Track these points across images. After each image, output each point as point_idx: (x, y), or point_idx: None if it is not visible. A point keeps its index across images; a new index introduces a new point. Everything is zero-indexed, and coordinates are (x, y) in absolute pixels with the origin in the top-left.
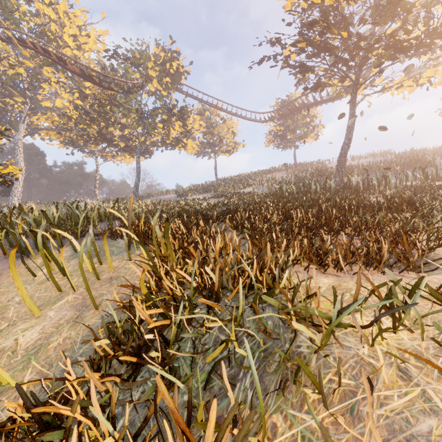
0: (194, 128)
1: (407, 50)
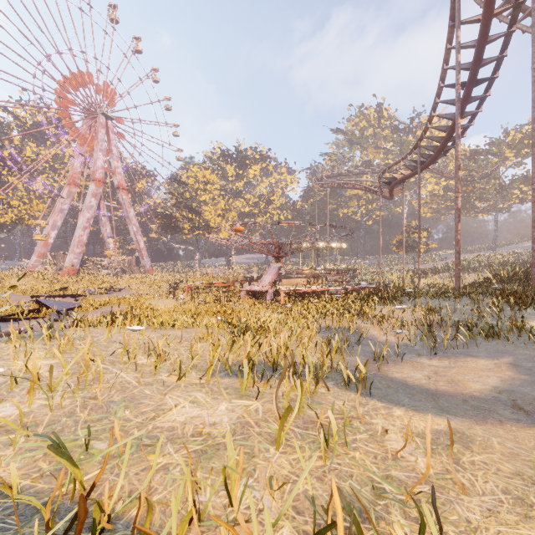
0: None
1: None
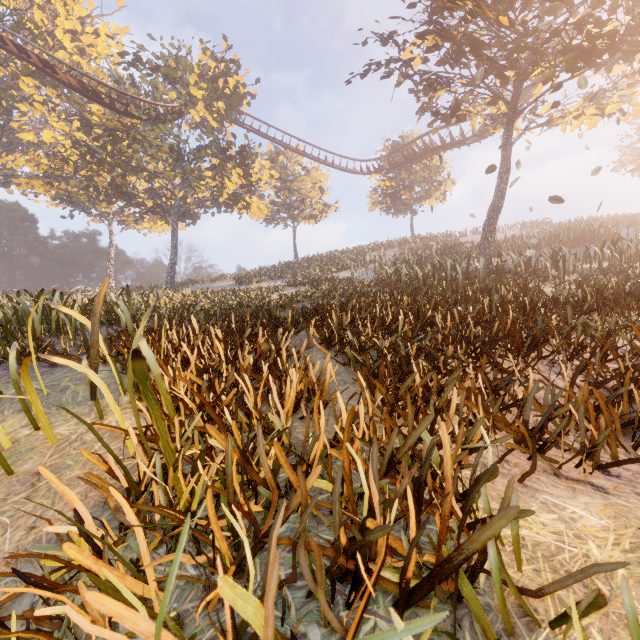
0: (261, 179)
1: (599, 53)
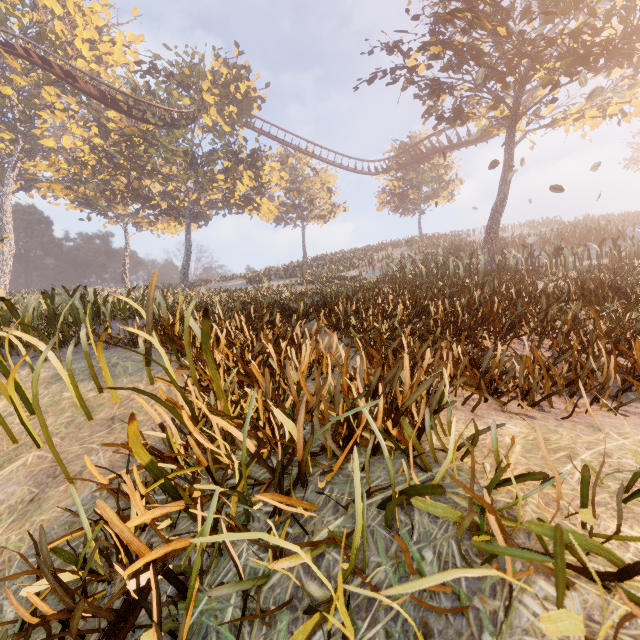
0: (272, 181)
1: (595, 59)
